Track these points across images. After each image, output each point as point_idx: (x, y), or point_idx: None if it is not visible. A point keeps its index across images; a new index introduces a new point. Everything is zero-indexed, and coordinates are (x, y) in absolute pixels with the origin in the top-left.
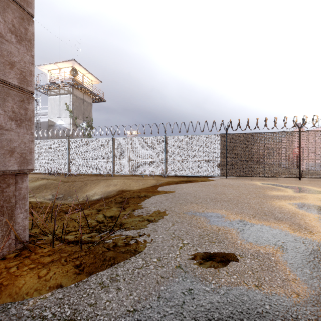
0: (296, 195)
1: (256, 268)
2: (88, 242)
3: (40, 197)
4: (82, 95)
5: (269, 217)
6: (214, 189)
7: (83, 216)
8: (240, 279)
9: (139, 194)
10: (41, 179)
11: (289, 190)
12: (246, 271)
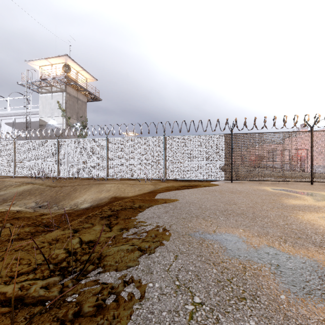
0: (320, 204)
1: None
2: (37, 301)
3: (22, 205)
4: (75, 93)
5: (305, 241)
6: (221, 196)
7: (49, 242)
8: None
9: (132, 205)
10: (26, 183)
11: (307, 197)
12: None
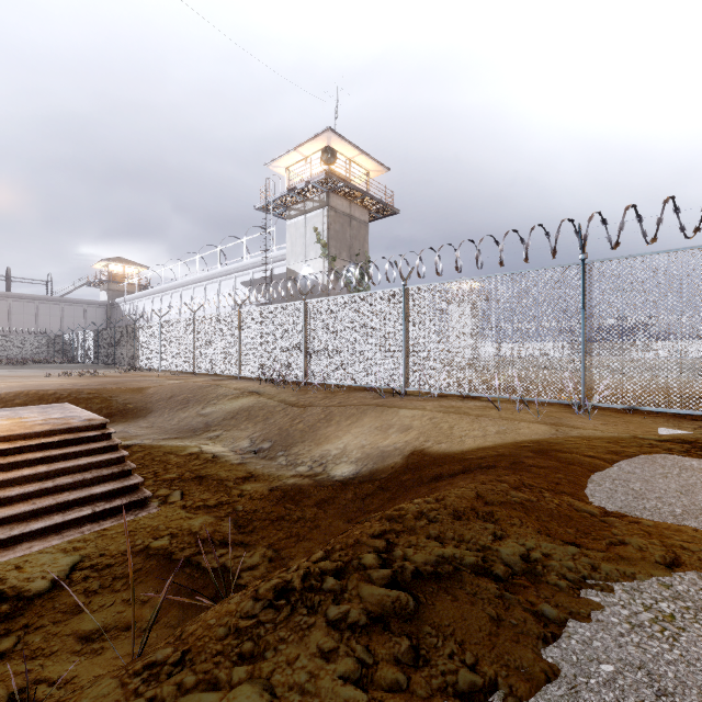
0: None
1: None
2: None
3: (228, 442)
4: (346, 206)
5: None
6: None
7: None
8: None
9: (489, 543)
10: (249, 393)
11: None
12: None
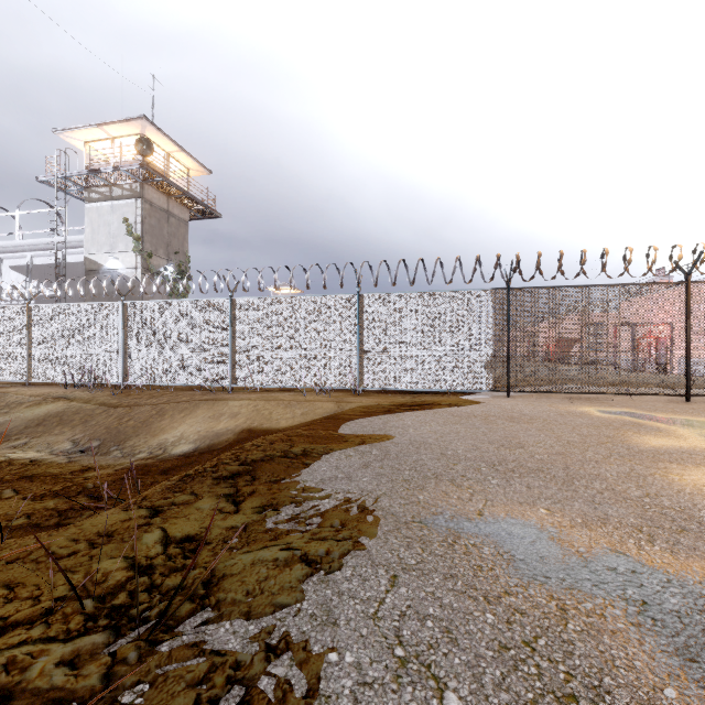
0: None
1: None
2: (43, 704)
3: (42, 448)
4: (164, 201)
5: (698, 539)
6: (489, 429)
7: (91, 540)
8: None
9: (288, 449)
10: (54, 399)
11: (683, 431)
12: None
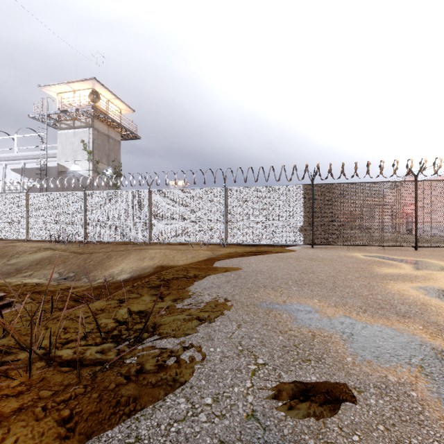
0: (418, 273)
1: (389, 416)
2: (95, 363)
3: (41, 277)
4: (106, 129)
5: (387, 311)
6: (297, 264)
7: (94, 312)
8: (366, 443)
9: (185, 274)
10: (45, 249)
11: (405, 265)
12: (373, 423)
